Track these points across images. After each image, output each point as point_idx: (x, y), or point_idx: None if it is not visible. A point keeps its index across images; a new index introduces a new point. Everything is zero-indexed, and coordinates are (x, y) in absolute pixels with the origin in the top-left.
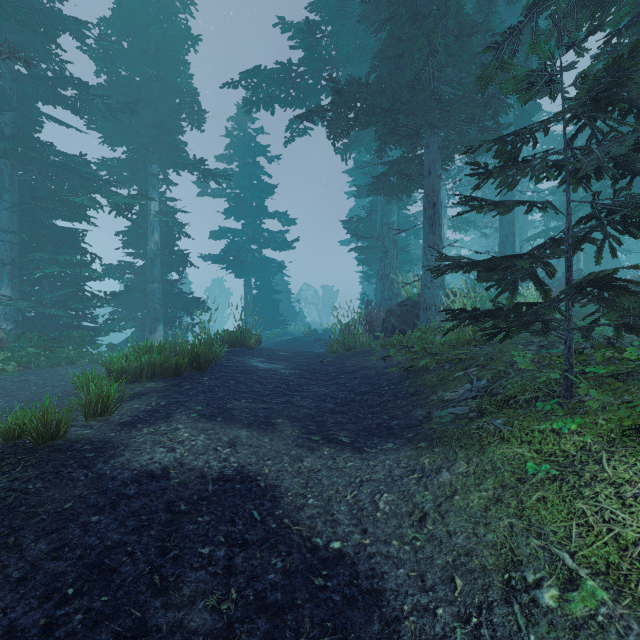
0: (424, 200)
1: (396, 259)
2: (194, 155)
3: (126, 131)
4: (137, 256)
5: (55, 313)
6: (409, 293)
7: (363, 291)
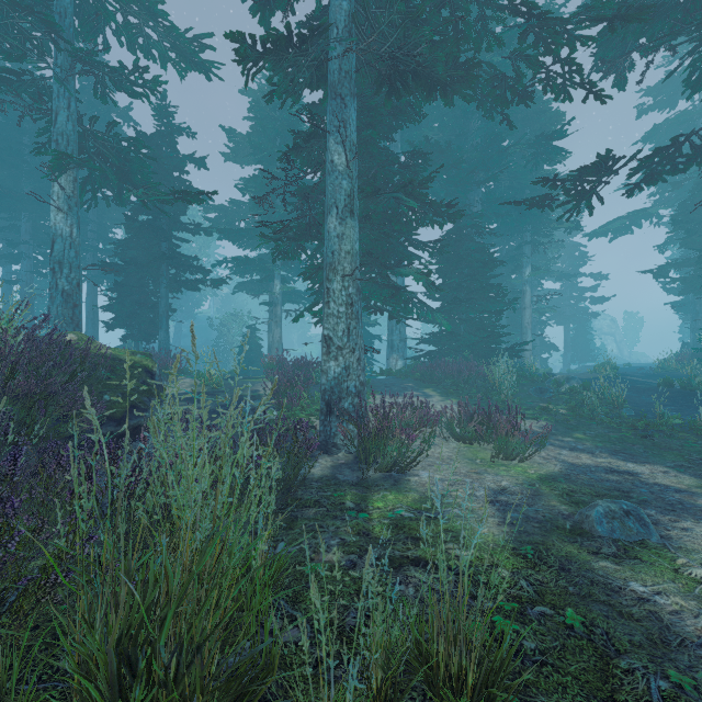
0: None
1: None
2: (558, 271)
3: None
4: None
5: None
6: None
7: (683, 325)
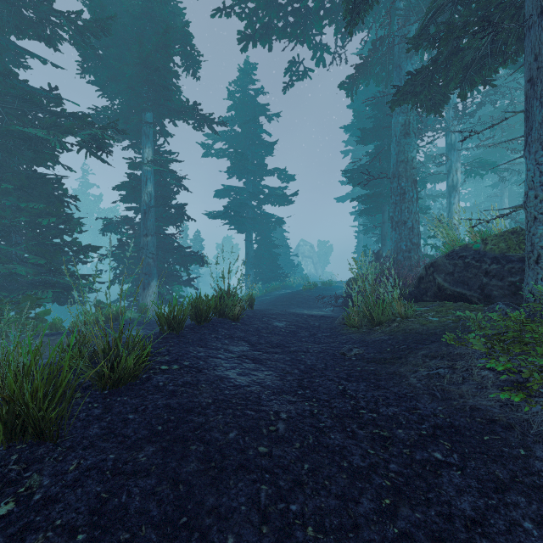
0: (531, 66)
1: (416, 202)
2: (187, 99)
3: (118, 78)
4: (137, 211)
5: (10, 270)
6: (454, 240)
7: (359, 245)
